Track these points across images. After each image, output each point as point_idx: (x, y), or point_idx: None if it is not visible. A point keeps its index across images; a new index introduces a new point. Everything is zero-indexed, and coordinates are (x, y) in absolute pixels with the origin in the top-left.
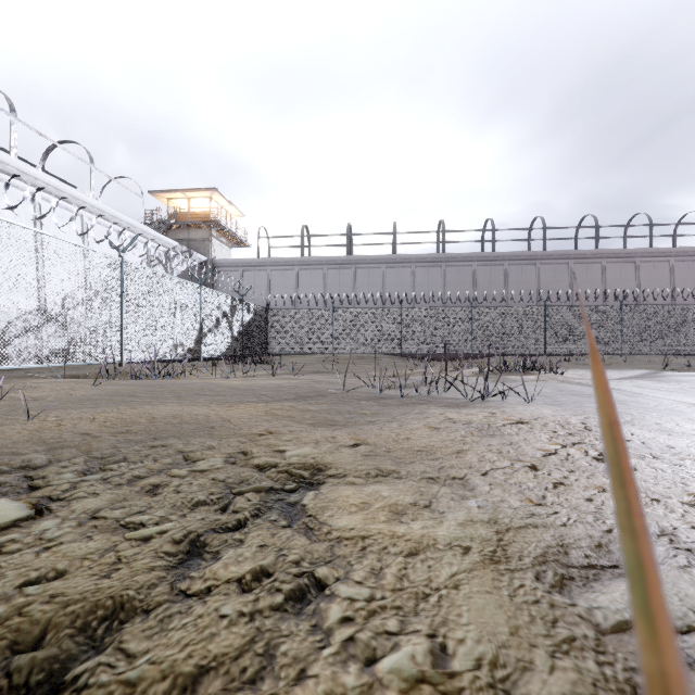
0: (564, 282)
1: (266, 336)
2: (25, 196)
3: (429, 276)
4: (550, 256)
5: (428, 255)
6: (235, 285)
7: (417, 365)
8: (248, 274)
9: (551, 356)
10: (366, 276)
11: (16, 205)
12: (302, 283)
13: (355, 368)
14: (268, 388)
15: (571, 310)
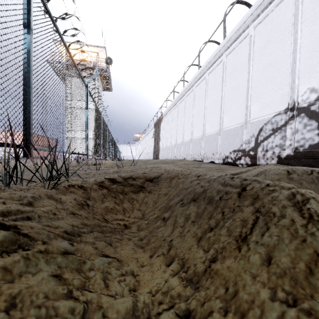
0: None
1: None
2: None
3: None
4: None
5: None
6: None
7: None
8: None
9: None
10: None
11: None
12: None
13: None
14: None
15: None
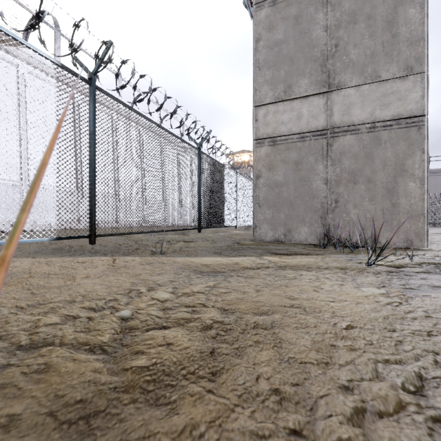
0: (440, 185)
1: None
2: None
3: None
4: (431, 172)
5: None
6: None
7: None
8: None
9: (431, 224)
10: None
11: None
12: None
13: None
14: None
15: (437, 202)
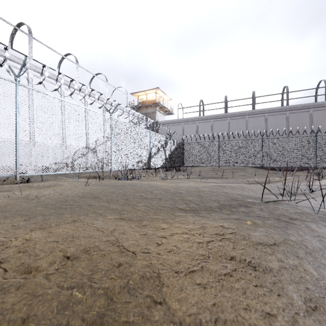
0: None
1: (182, 157)
2: (61, 82)
3: (277, 120)
4: None
5: (276, 108)
6: (167, 130)
7: (276, 174)
8: (173, 127)
9: None
10: (236, 123)
11: (58, 88)
12: (200, 130)
13: (234, 175)
14: (191, 192)
15: None
